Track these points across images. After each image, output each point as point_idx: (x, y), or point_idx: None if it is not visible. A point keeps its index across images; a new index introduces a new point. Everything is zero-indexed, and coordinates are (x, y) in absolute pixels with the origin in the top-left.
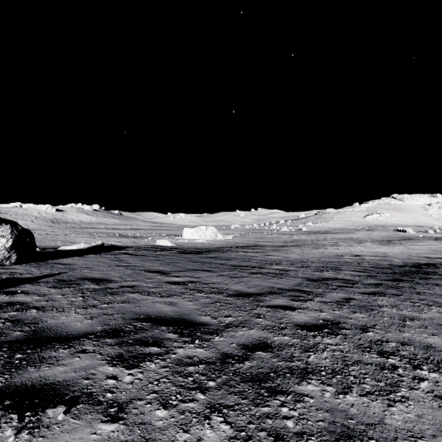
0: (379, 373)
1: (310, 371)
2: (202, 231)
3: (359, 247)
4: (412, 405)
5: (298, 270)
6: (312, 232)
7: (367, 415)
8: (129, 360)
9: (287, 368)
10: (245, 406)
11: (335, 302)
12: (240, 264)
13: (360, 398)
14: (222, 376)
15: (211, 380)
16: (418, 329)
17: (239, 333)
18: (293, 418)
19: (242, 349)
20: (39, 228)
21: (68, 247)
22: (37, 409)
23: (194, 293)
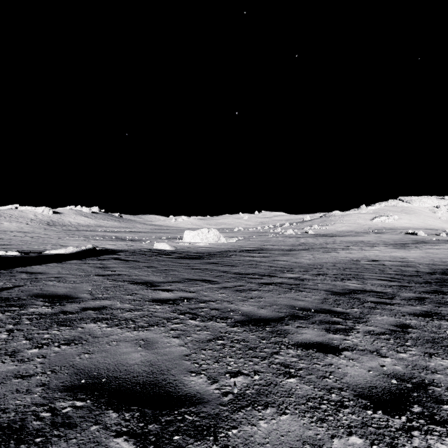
0: None
1: None
2: (203, 234)
3: (373, 251)
4: None
5: (315, 279)
6: (319, 235)
7: None
8: None
9: None
10: None
11: (388, 332)
12: (246, 271)
13: None
14: None
15: None
16: None
17: (260, 427)
18: None
19: None
20: (32, 230)
21: (54, 251)
22: None
23: (185, 320)
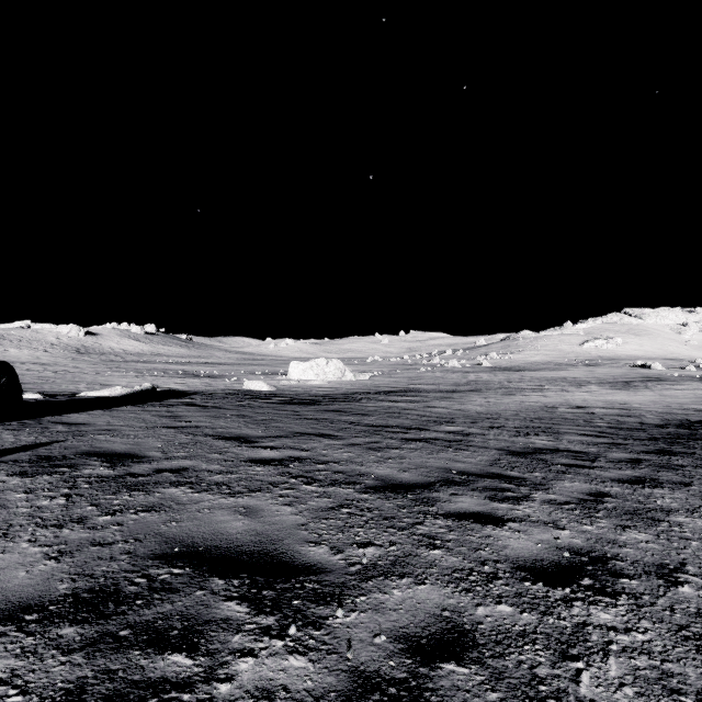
0: None
1: None
2: (319, 367)
3: (579, 393)
4: None
5: (485, 433)
6: (498, 368)
7: None
8: None
9: None
10: None
11: (575, 502)
12: (384, 422)
13: None
14: None
15: None
16: None
17: (393, 595)
18: None
19: (405, 653)
20: (55, 361)
21: (94, 393)
22: None
23: (298, 485)
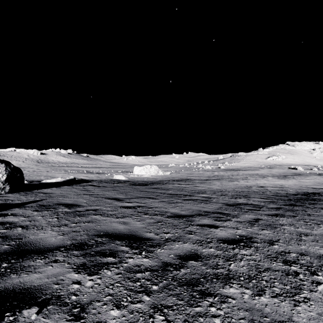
0: (285, 278)
1: (231, 276)
2: (147, 169)
3: (263, 180)
4: (313, 304)
5: (218, 197)
6: (228, 169)
7: (278, 313)
8: (91, 268)
9: (214, 274)
10: (181, 306)
11: (247, 221)
12: (176, 193)
13: (271, 299)
14: (163, 281)
15: (155, 284)
16: (311, 242)
17: (176, 246)
18: (220, 317)
19: (178, 259)
20: (28, 166)
21: (49, 180)
22: (15, 310)
23: (141, 215)
